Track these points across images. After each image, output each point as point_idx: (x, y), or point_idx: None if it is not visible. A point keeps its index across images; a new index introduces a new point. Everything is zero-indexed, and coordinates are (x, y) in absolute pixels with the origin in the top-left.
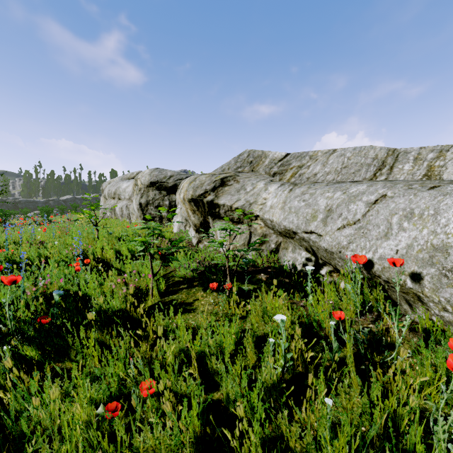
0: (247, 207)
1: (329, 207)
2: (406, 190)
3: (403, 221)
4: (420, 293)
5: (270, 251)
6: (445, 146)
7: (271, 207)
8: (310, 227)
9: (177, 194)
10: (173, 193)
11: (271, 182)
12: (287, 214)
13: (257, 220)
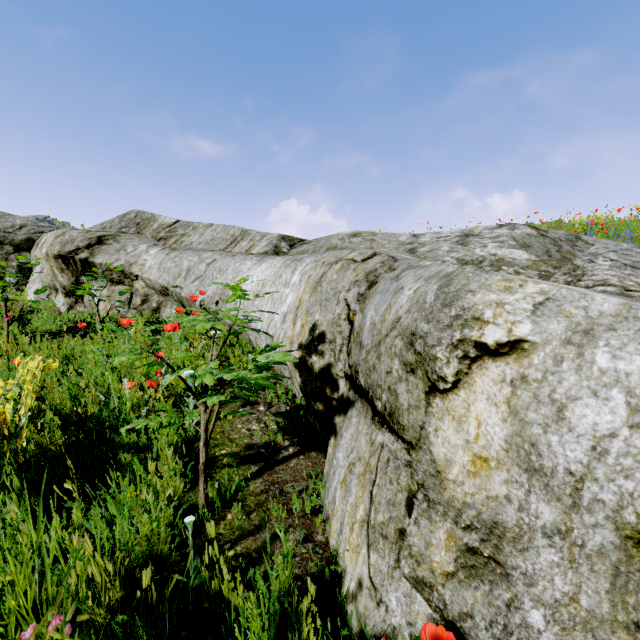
0: (127, 267)
1: (189, 267)
2: (225, 256)
3: (218, 274)
4: (218, 312)
5: (151, 310)
6: (267, 233)
7: (150, 268)
8: (177, 283)
9: (33, 252)
10: (25, 250)
11: (154, 246)
12: (162, 274)
13: (139, 280)
